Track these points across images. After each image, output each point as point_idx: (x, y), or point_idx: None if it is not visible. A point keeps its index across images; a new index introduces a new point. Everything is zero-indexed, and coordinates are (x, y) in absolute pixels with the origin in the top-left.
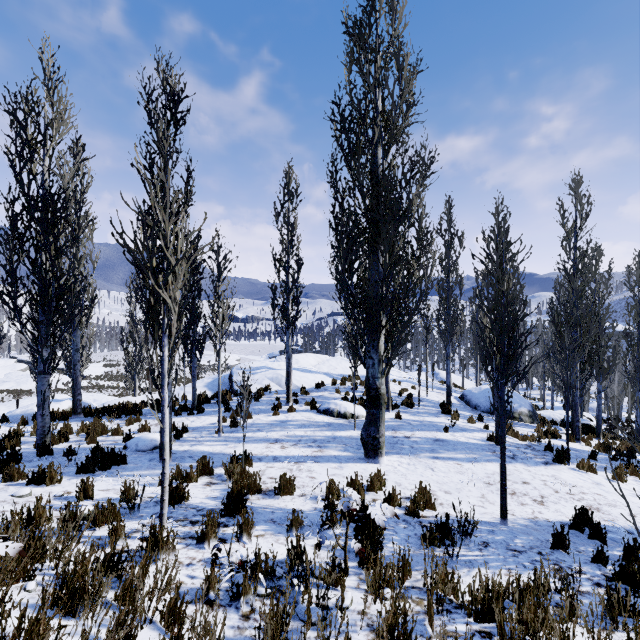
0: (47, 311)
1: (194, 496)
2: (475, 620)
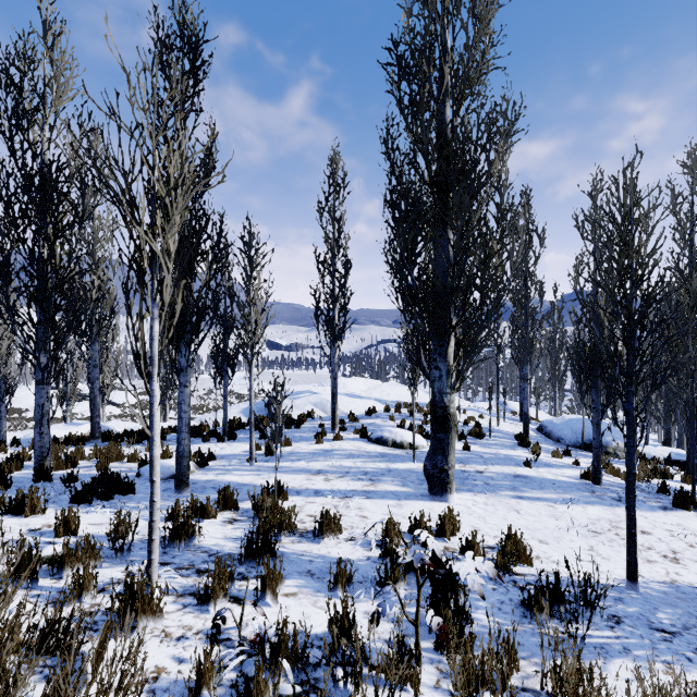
0: (45, 308)
1: (209, 536)
2: None
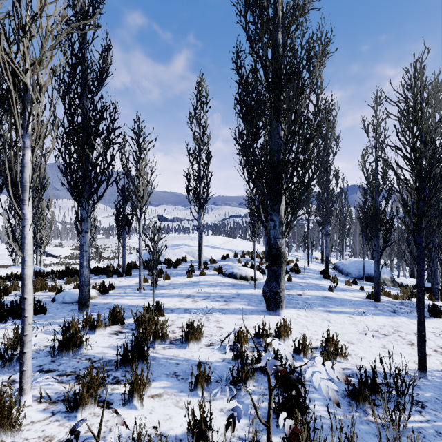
0: None
1: (96, 345)
2: None
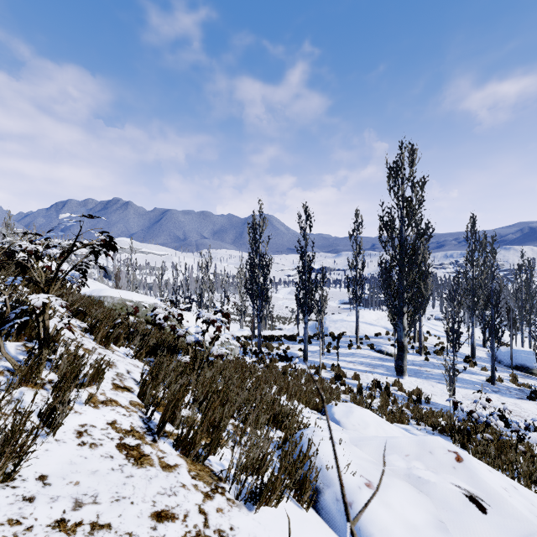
0: (262, 300)
1: (322, 374)
2: (412, 413)
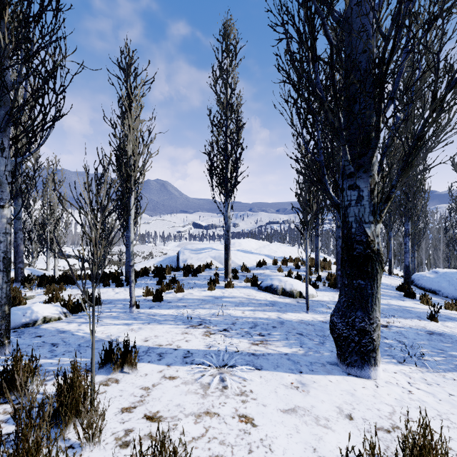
0: None
1: None
2: None
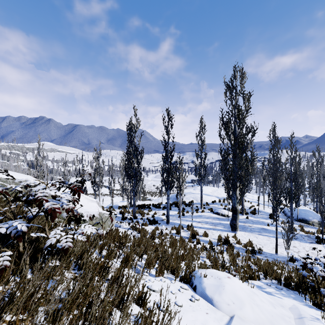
0: (136, 179)
1: (181, 233)
2: (253, 264)
